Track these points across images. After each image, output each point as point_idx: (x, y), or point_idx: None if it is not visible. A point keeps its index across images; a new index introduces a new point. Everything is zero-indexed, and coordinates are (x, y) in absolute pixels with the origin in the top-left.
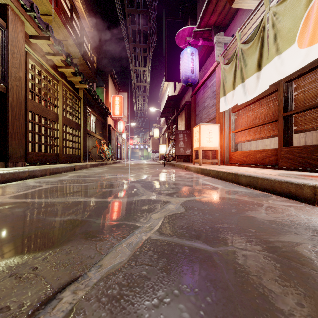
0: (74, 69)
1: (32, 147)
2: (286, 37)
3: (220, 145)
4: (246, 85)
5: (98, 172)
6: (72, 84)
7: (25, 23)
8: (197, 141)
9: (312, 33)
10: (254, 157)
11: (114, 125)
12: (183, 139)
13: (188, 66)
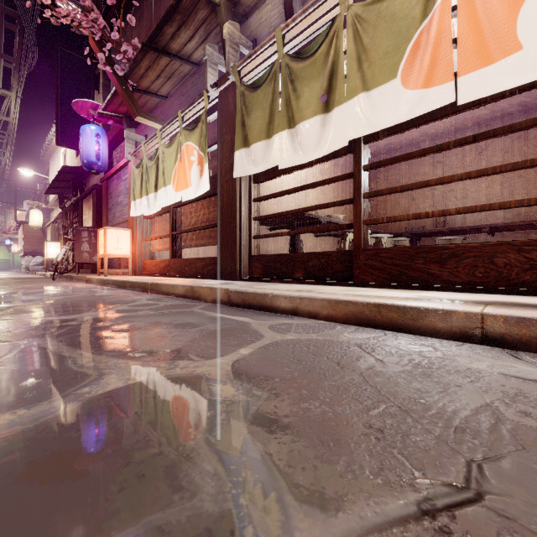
0: None
1: None
2: (168, 177)
3: (133, 253)
4: (149, 200)
5: None
6: None
7: None
8: (102, 247)
9: (177, 184)
10: (159, 267)
11: None
12: (89, 240)
13: (91, 150)
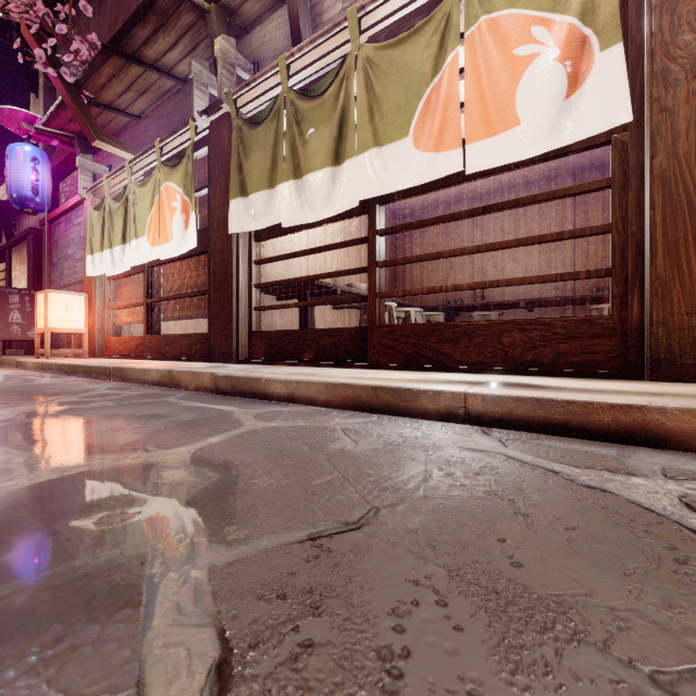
0: None
1: None
2: (141, 225)
3: (91, 327)
4: (114, 254)
5: None
6: None
7: None
8: (42, 318)
9: (153, 236)
10: (129, 346)
11: None
12: (21, 307)
13: (24, 179)
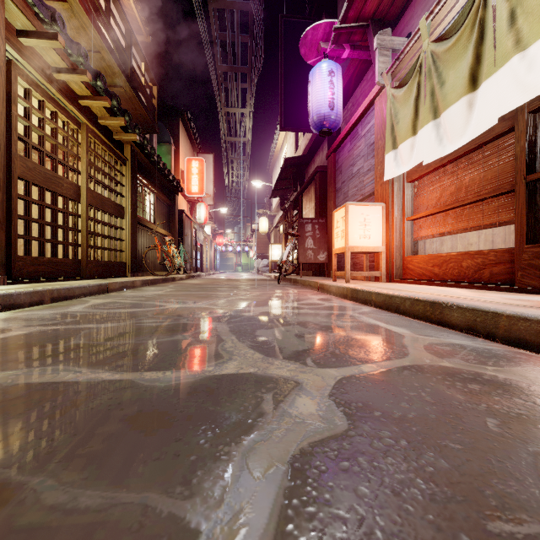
0: (110, 102)
1: (36, 249)
2: None
3: (385, 245)
4: (443, 123)
5: (153, 295)
6: (108, 132)
7: (5, 2)
8: (340, 236)
9: None
10: (456, 267)
11: (190, 211)
12: (313, 234)
13: (323, 97)
